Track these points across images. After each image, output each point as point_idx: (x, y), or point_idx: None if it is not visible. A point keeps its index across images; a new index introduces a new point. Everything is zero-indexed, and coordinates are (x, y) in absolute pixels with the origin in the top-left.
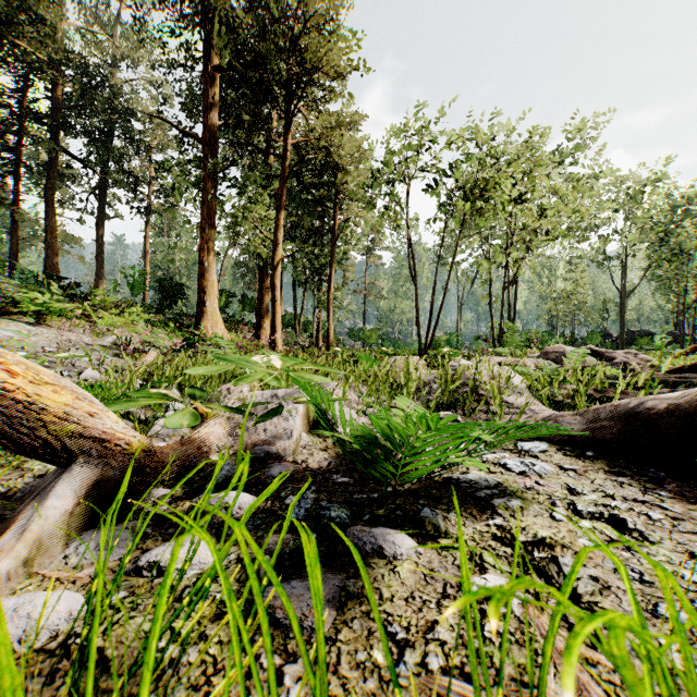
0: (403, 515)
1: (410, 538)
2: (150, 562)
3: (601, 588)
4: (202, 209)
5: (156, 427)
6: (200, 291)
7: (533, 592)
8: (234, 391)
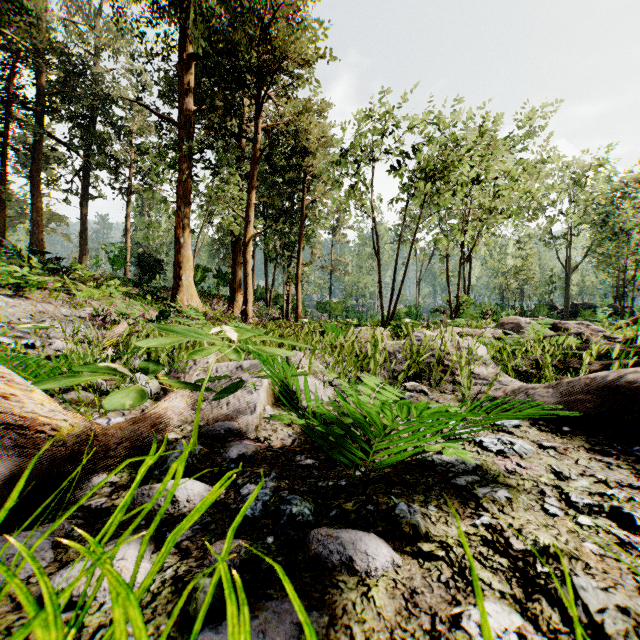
0: (375, 510)
1: (384, 544)
2: (58, 590)
3: (634, 625)
4: (178, 189)
5: None
6: (177, 266)
7: (546, 630)
8: (200, 362)
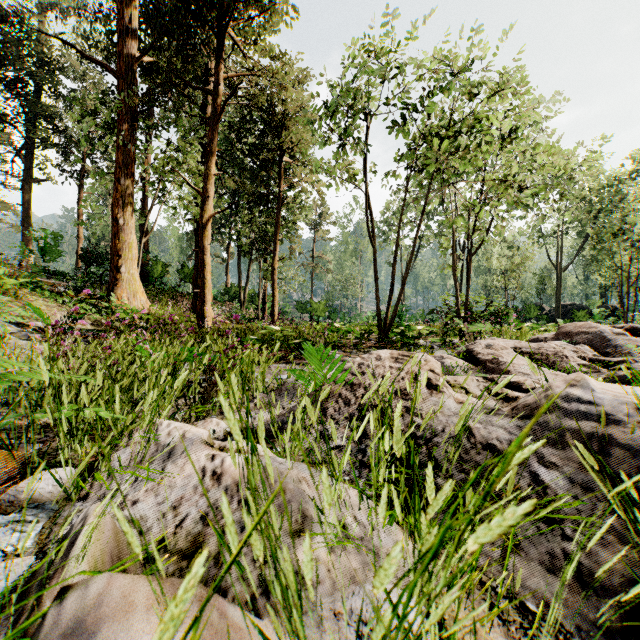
0: None
1: None
2: None
3: None
4: (116, 155)
5: None
6: (114, 254)
7: None
8: None
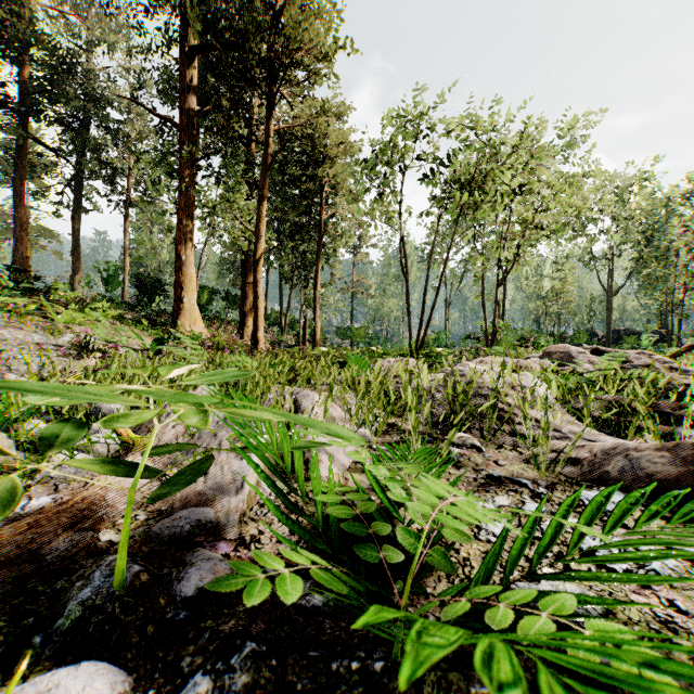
0: None
1: None
2: None
3: None
4: (179, 199)
5: (50, 467)
6: (177, 286)
7: None
8: None
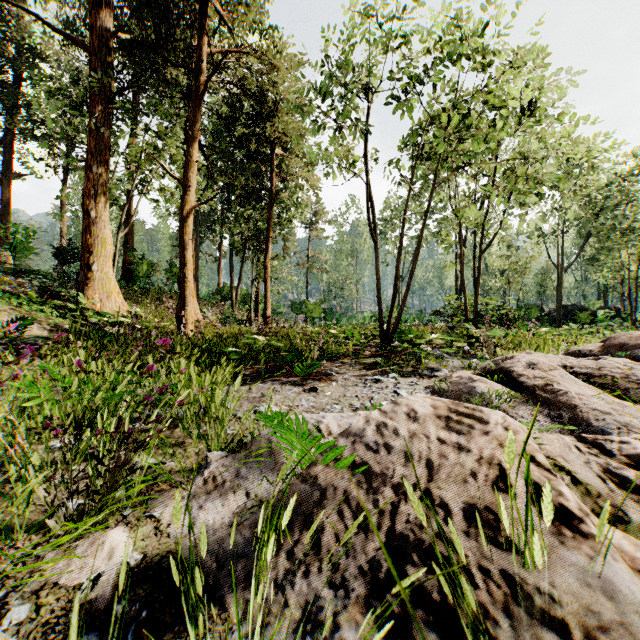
0: None
1: None
2: None
3: None
4: (87, 140)
5: None
6: (84, 250)
7: None
8: None
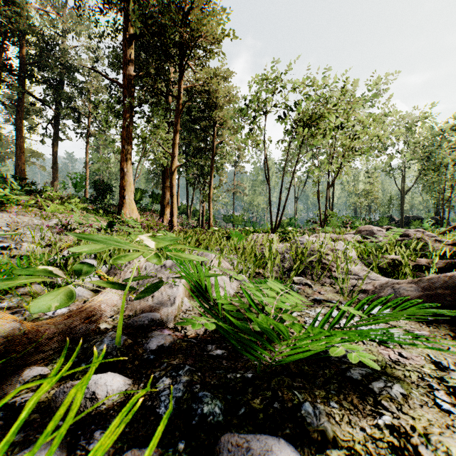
0: (281, 409)
1: (294, 453)
2: None
3: None
4: (122, 132)
5: None
6: (121, 188)
7: None
8: (133, 261)
